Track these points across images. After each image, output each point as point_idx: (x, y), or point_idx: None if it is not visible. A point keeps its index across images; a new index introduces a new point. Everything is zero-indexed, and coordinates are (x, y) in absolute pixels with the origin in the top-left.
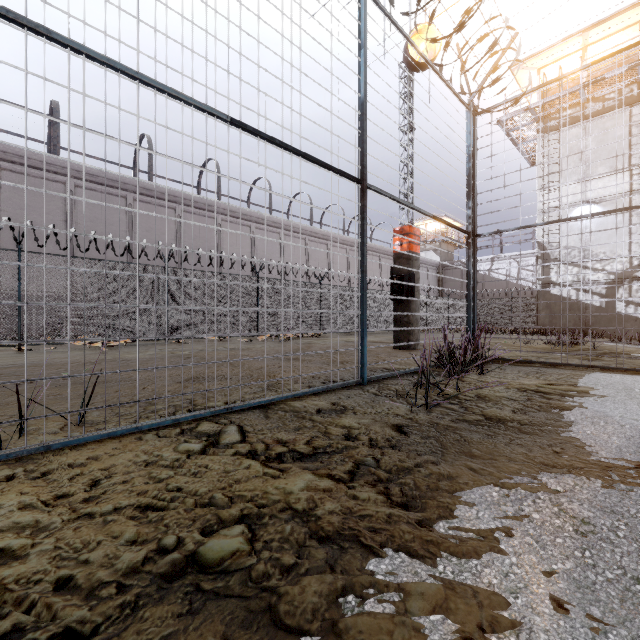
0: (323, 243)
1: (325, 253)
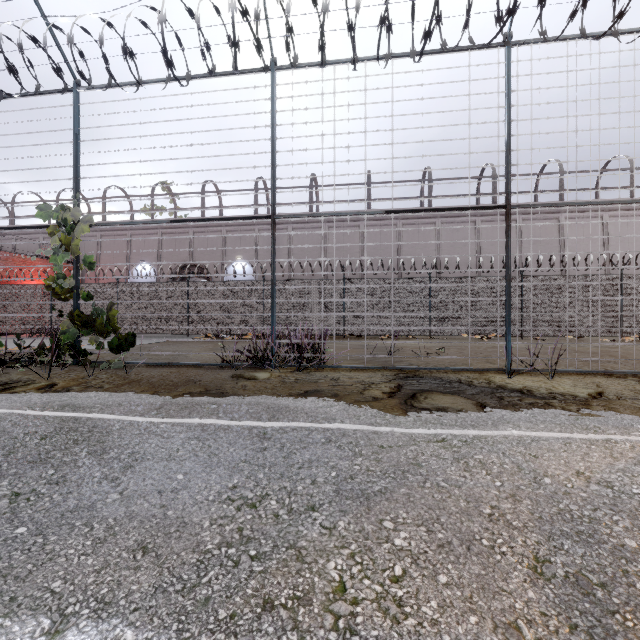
0: None
1: None
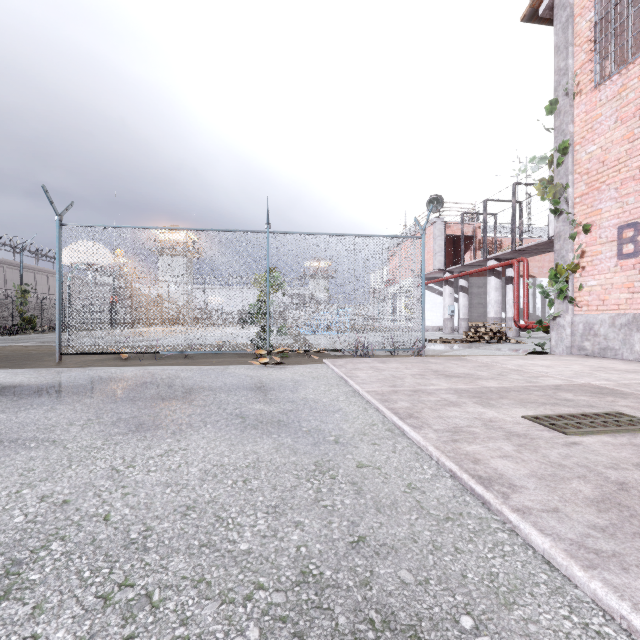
0: (45, 275)
1: (46, 281)
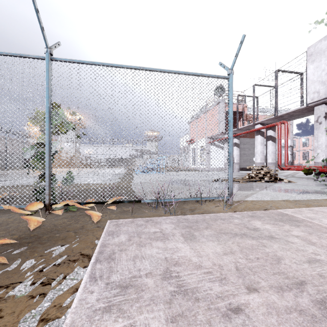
0: None
1: None
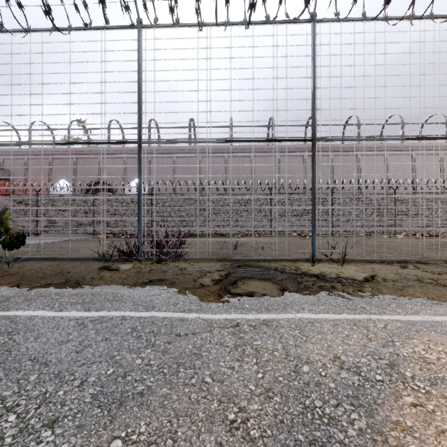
0: None
1: None
